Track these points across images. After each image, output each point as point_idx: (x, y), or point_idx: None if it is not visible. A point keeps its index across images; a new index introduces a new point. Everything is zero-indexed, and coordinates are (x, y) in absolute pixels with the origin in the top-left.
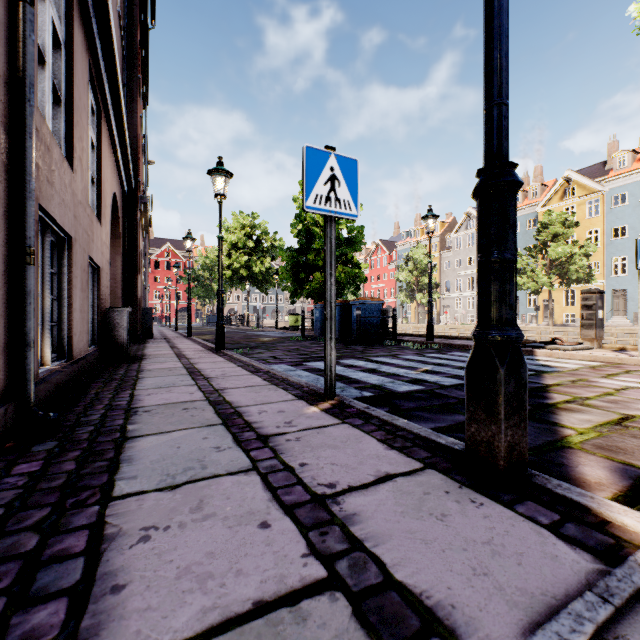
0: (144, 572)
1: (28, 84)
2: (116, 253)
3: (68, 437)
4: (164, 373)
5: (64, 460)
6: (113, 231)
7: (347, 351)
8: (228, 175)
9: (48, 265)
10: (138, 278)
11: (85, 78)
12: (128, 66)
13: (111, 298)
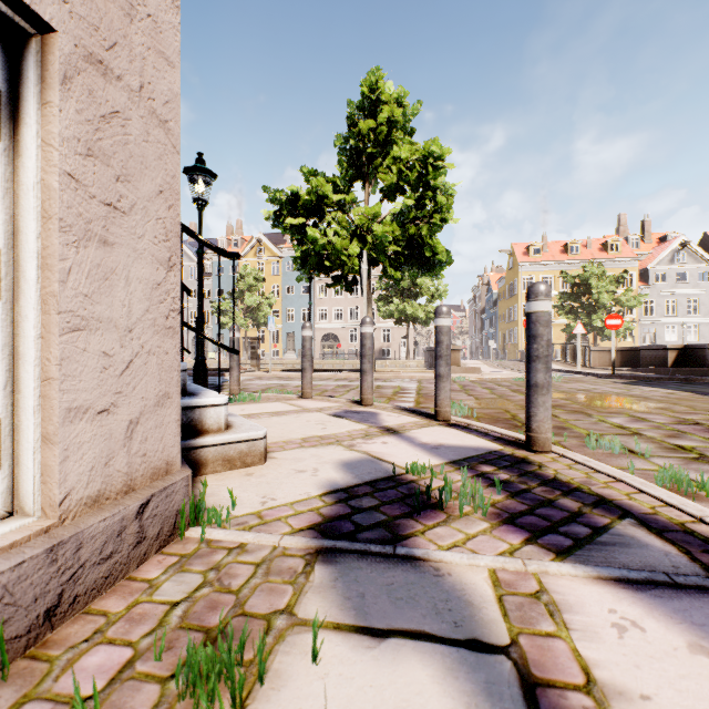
0: None
1: None
2: None
3: None
4: None
5: None
6: None
7: None
8: None
9: None
10: None
11: None
12: None
13: None
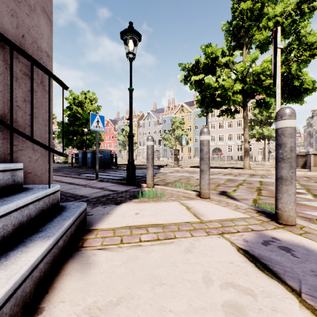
0: (78, 193)
1: None
2: None
3: None
4: None
5: None
6: None
7: None
8: None
9: None
10: None
11: None
12: None
13: None
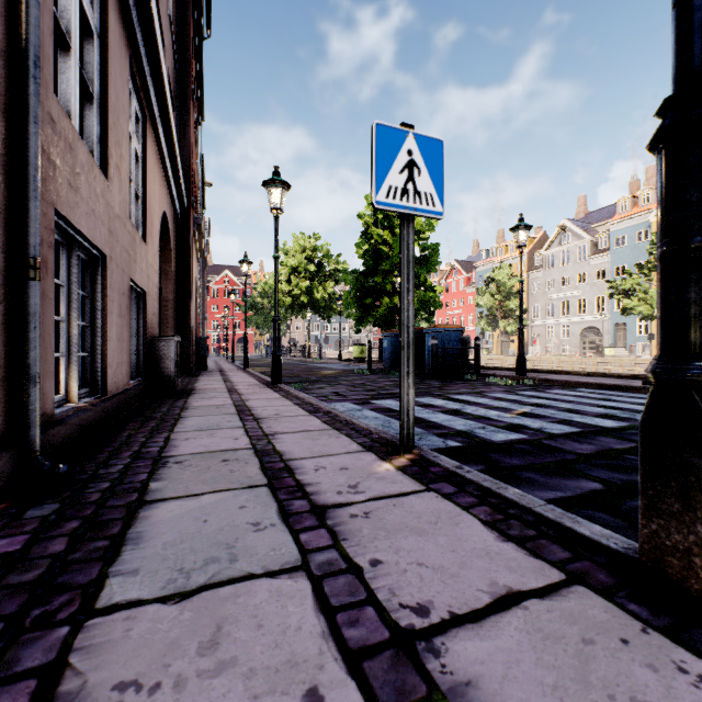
0: None
1: (32, 56)
2: (168, 278)
3: (74, 497)
4: (210, 411)
5: (55, 535)
6: (164, 254)
7: (421, 387)
8: (285, 186)
9: (74, 285)
10: (191, 305)
11: (125, 77)
12: (181, 76)
13: (163, 327)
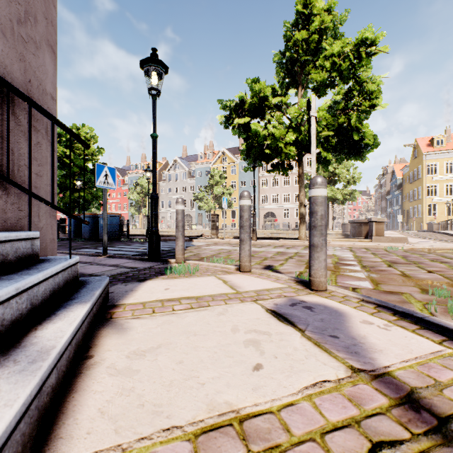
0: (85, 271)
1: None
2: None
3: None
4: None
5: None
6: None
7: (99, 244)
8: None
9: None
10: None
11: None
12: None
13: None
